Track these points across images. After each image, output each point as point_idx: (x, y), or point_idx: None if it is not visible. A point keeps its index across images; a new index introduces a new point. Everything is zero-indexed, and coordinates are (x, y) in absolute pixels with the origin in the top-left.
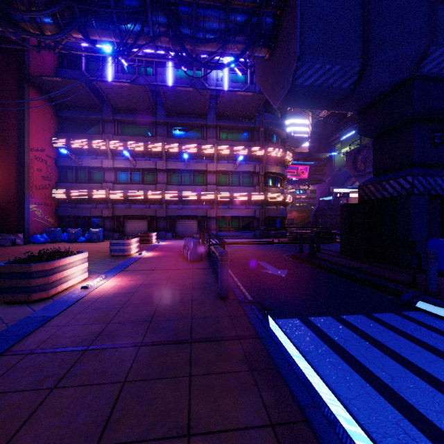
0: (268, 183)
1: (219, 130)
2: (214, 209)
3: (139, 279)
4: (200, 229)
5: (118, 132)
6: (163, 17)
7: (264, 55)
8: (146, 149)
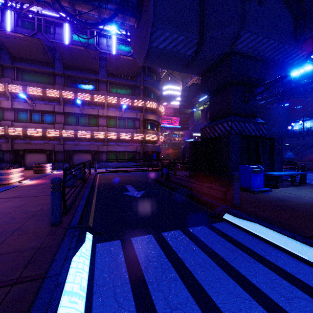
0: (147, 127)
1: (109, 85)
2: (104, 145)
3: None
4: (94, 161)
5: (18, 78)
6: None
7: (133, 24)
8: (45, 94)
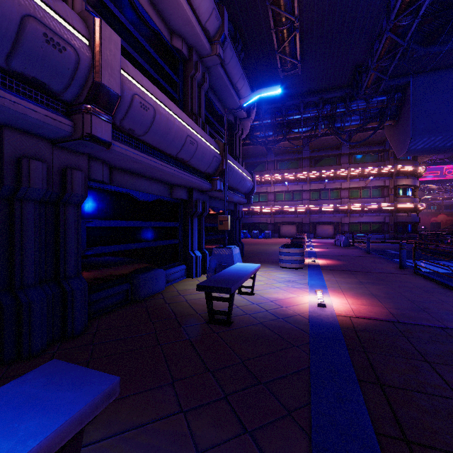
0: (398, 194)
1: (351, 156)
2: (347, 217)
3: (327, 249)
4: (335, 232)
5: (276, 168)
6: (326, 122)
7: (390, 123)
8: (296, 177)
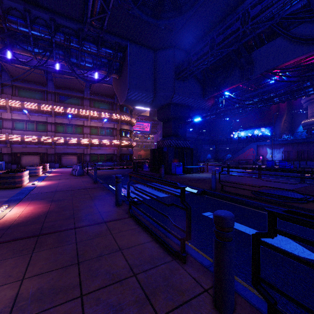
0: (122, 135)
1: (92, 101)
2: (88, 149)
3: (56, 181)
4: (79, 161)
5: (15, 94)
6: (62, 53)
7: (116, 77)
8: (39, 108)
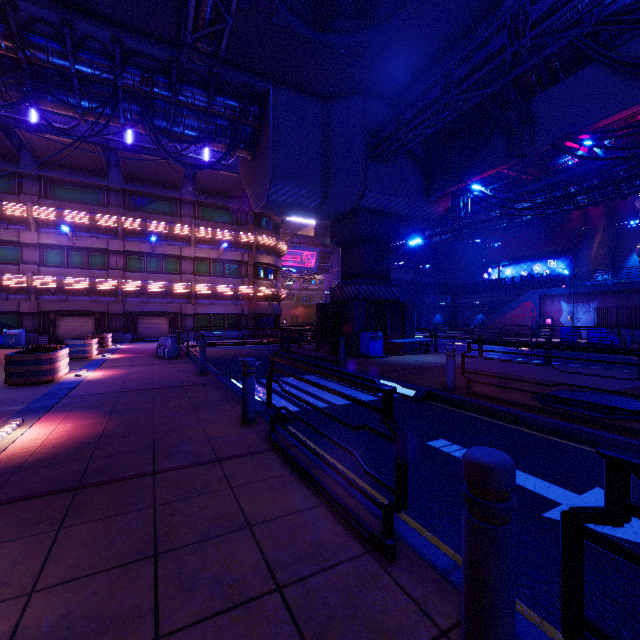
0: (259, 275)
1: (198, 207)
2: (191, 305)
3: (124, 371)
4: (173, 329)
5: (46, 194)
6: (137, 108)
7: (246, 157)
8: (94, 223)
